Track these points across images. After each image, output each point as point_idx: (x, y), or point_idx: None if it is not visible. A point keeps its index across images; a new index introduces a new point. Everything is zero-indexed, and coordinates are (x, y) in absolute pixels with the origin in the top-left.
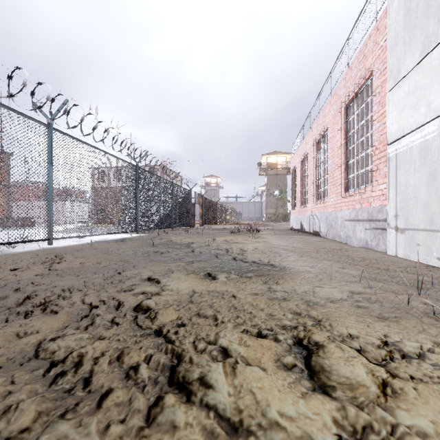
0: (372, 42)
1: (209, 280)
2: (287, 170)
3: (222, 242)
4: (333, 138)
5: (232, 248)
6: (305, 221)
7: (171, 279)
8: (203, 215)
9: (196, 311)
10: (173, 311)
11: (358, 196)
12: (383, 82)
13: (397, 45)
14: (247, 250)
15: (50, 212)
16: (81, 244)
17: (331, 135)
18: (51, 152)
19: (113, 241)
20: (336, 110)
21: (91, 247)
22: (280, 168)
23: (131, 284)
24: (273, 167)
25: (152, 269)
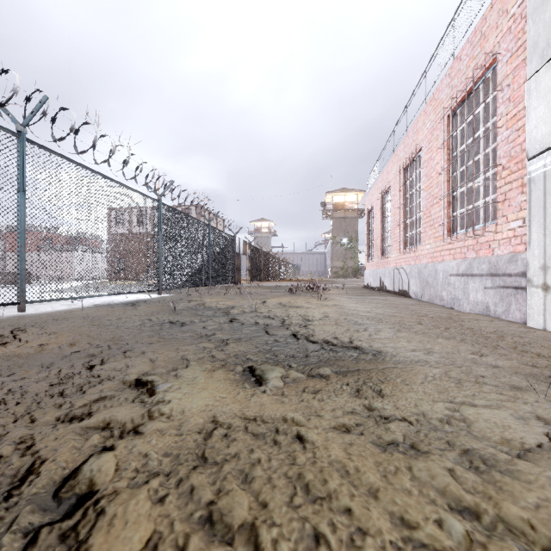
0: (497, 13)
1: (250, 387)
2: (357, 212)
3: (275, 306)
4: (429, 161)
5: (289, 316)
6: (387, 277)
7: (178, 385)
8: (250, 269)
9: (205, 508)
10: (145, 507)
11: (471, 240)
12: (516, 68)
13: (547, 3)
14: (312, 320)
15: (21, 263)
16: (70, 309)
17: (426, 157)
18: (22, 174)
19: (120, 305)
20: (435, 121)
21: (80, 315)
22: (349, 209)
23: (95, 399)
24: (340, 208)
25: (153, 359)
